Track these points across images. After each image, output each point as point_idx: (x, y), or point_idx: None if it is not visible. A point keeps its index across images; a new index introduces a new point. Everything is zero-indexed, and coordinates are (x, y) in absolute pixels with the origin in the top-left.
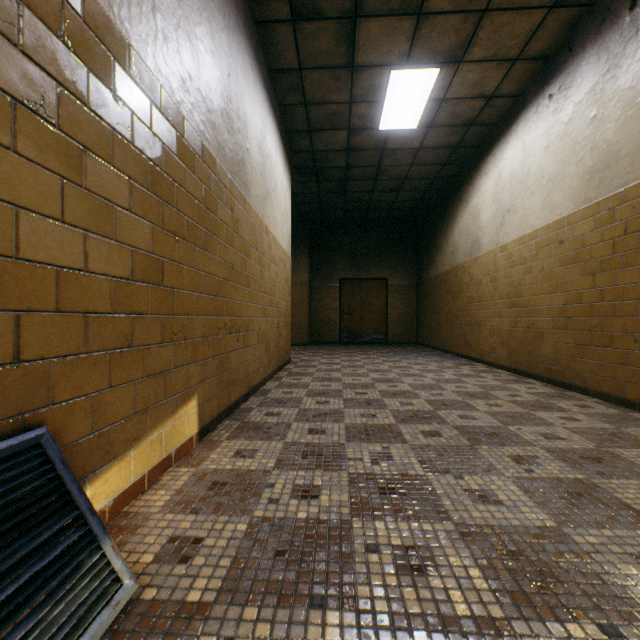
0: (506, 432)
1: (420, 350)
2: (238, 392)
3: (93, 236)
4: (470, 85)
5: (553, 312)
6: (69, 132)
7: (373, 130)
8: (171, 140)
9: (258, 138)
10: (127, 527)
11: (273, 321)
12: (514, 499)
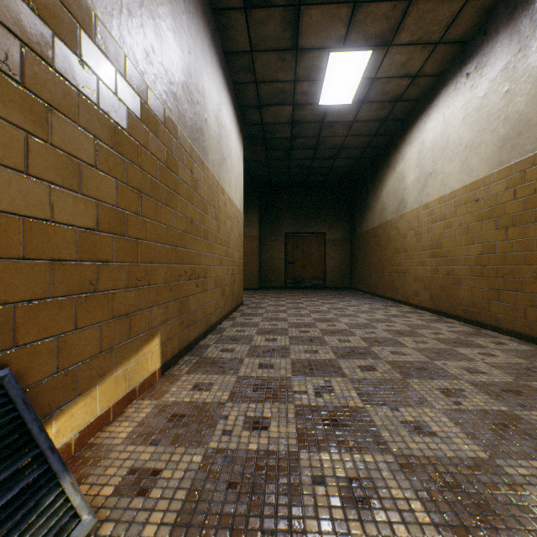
0: (433, 367)
1: (353, 294)
2: (197, 331)
3: (58, 189)
4: (398, 66)
5: (470, 261)
6: (34, 90)
7: (314, 105)
8: (135, 106)
9: (215, 110)
10: (91, 459)
11: (228, 269)
12: (446, 430)
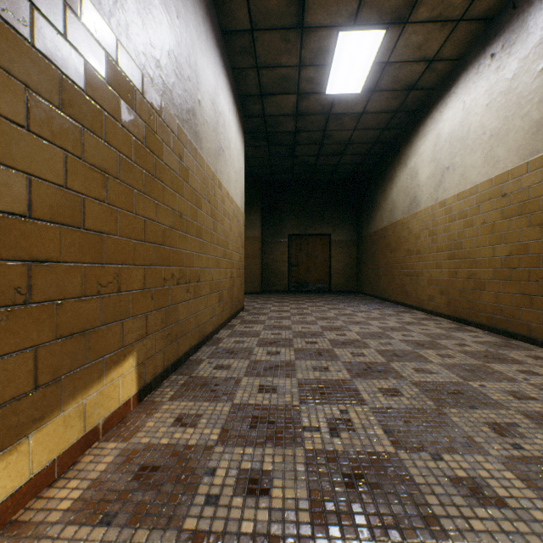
0: (470, 390)
1: (361, 298)
2: (188, 343)
3: None
4: (413, 48)
5: (496, 263)
6: None
7: (320, 94)
8: (97, 59)
9: (210, 93)
10: None
11: (226, 272)
12: (517, 495)
